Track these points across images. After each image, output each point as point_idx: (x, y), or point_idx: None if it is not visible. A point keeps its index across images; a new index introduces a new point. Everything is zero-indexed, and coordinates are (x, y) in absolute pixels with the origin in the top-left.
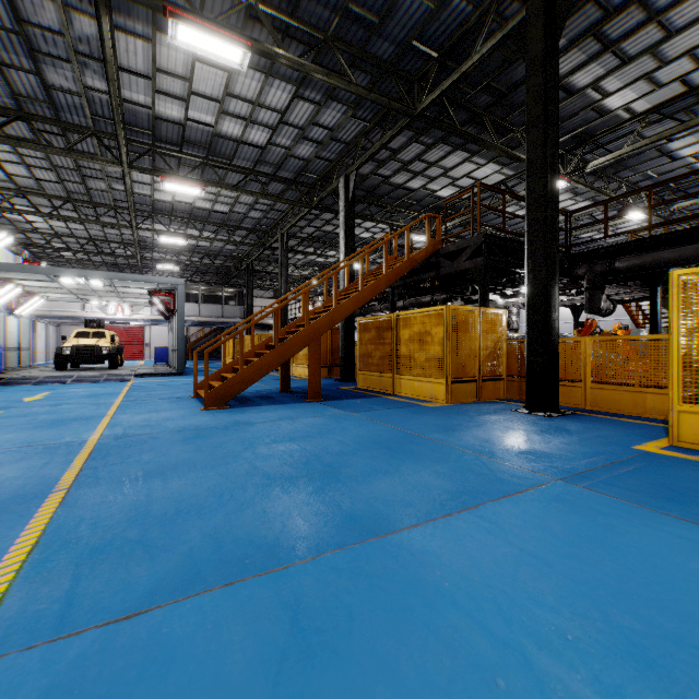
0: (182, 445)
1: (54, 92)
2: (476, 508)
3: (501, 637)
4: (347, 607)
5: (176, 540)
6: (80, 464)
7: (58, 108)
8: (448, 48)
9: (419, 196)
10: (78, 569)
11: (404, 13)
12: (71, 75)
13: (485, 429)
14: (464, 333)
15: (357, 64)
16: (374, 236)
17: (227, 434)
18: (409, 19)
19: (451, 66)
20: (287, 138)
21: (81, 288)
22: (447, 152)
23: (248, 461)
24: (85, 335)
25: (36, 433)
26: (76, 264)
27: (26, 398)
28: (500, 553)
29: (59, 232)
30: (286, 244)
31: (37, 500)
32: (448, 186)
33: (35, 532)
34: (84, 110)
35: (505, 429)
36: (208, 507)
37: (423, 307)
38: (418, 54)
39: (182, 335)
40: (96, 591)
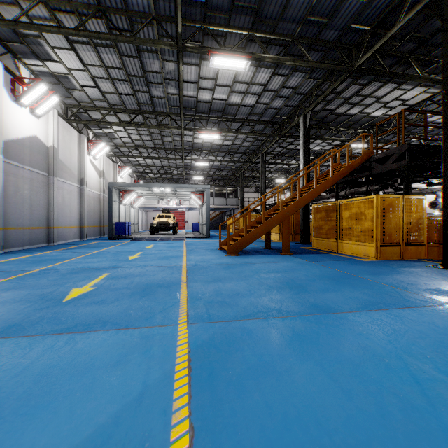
0: (224, 270)
1: (154, 99)
2: (387, 310)
3: (390, 350)
4: (316, 331)
5: (237, 303)
6: (185, 274)
7: (155, 106)
8: (378, 22)
9: (357, 118)
10: (206, 306)
11: (345, 11)
12: (162, 90)
13: (403, 275)
14: (390, 213)
15: (312, 48)
16: (322, 148)
17: (243, 267)
18: (348, 13)
19: (380, 34)
20: (267, 98)
21: (160, 193)
22: (379, 86)
23: (257, 279)
24: (162, 217)
25: (160, 261)
26: (154, 180)
27: (146, 247)
28: (397, 327)
29: (149, 164)
30: (265, 159)
31: (178, 285)
32: (380, 108)
33: (184, 294)
34: (165, 105)
35: (418, 276)
36: (245, 294)
37: (360, 194)
38: (355, 31)
39: (208, 216)
40: (216, 313)
